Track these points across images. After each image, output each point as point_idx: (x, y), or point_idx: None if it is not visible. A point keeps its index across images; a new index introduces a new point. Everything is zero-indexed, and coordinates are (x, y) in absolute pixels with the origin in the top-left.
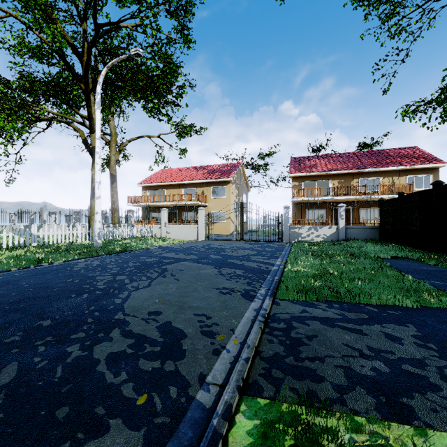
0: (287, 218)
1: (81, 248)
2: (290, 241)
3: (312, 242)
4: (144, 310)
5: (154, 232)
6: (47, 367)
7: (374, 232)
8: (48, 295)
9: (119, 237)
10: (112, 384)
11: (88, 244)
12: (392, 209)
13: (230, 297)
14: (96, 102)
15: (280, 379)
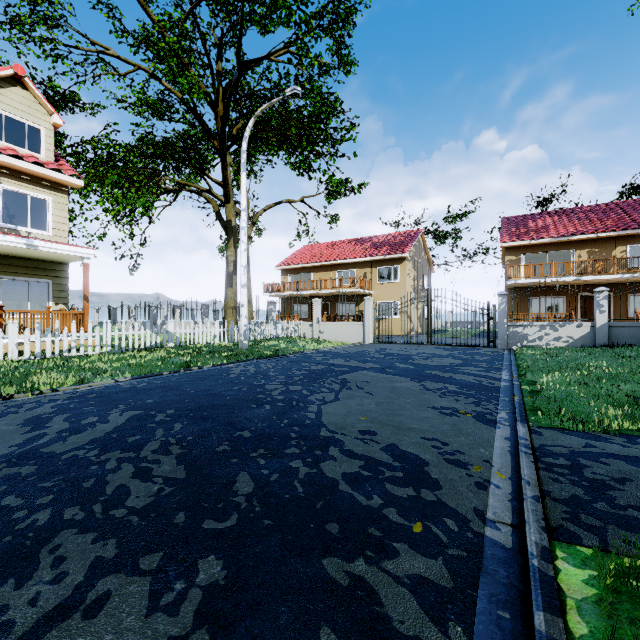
0: (503, 312)
1: (225, 351)
2: (509, 346)
3: (549, 349)
4: (352, 428)
5: (302, 332)
6: (283, 481)
7: None
8: (225, 404)
9: (260, 337)
10: (370, 507)
11: (230, 345)
12: None
13: (459, 420)
14: (242, 163)
15: (599, 527)
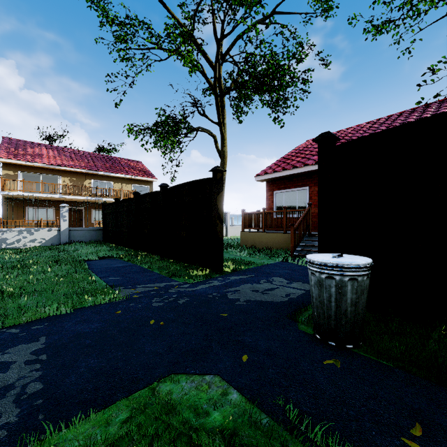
0: None
1: None
2: None
3: (21, 249)
4: None
5: None
6: None
7: (98, 233)
8: None
9: None
10: None
11: None
12: (112, 212)
13: None
14: None
15: None
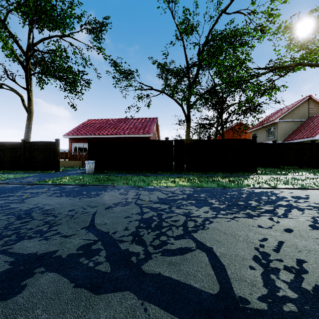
0: None
1: None
2: None
3: None
4: None
5: None
6: None
7: None
8: None
9: None
10: (12, 187)
11: None
12: None
13: None
14: None
15: (30, 182)
